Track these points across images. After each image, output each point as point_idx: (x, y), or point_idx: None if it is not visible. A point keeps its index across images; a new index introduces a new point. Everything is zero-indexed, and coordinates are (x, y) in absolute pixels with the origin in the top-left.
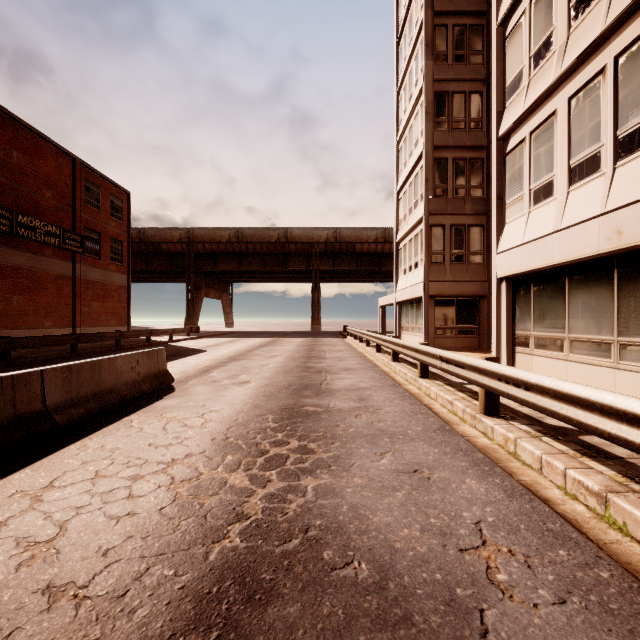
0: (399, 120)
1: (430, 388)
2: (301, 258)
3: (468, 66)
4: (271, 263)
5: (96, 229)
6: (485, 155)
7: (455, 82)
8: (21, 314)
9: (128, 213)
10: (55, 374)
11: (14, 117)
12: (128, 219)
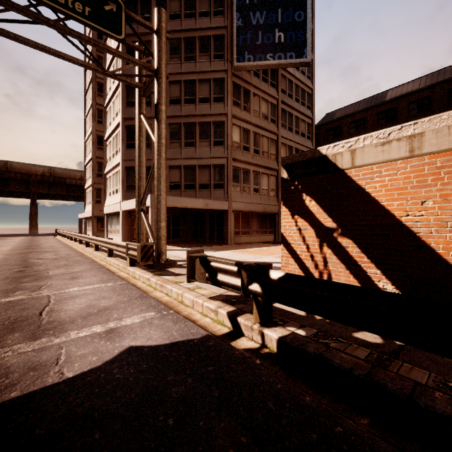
0: (86, 132)
1: (74, 243)
2: (20, 183)
3: None
4: None
5: None
6: None
7: None
8: None
9: None
10: None
11: None
12: None
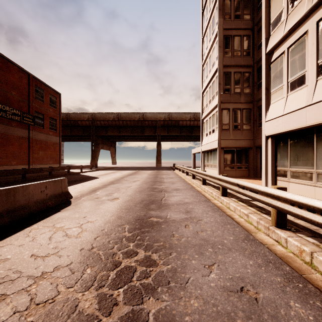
0: (203, 53)
1: (230, 203)
2: (151, 129)
3: (242, 21)
4: (135, 131)
5: (41, 112)
6: (252, 70)
7: (235, 30)
8: None
9: (59, 104)
10: None
11: None
12: (59, 107)
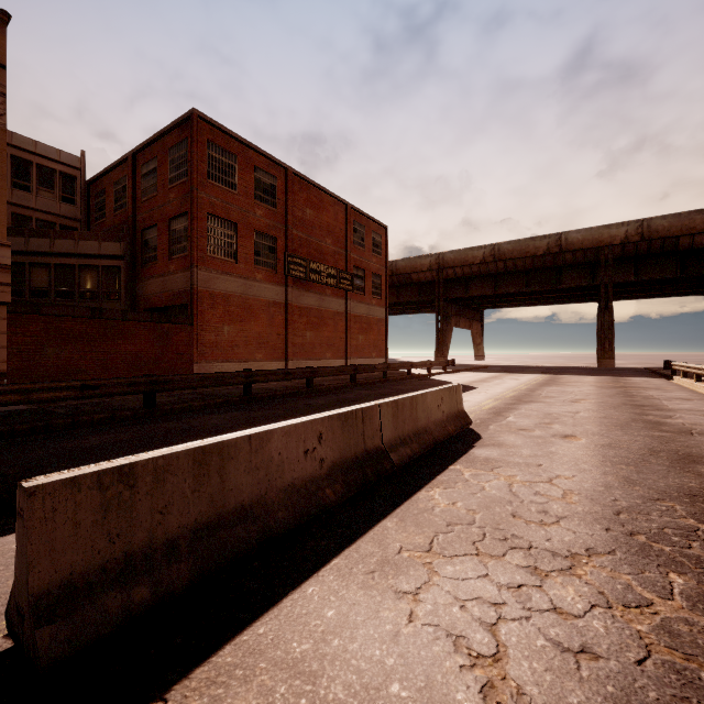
0: None
1: None
2: (581, 270)
3: None
4: (536, 281)
5: (361, 267)
6: None
7: None
8: (312, 347)
9: (386, 247)
10: (387, 409)
11: (308, 180)
12: (386, 253)
